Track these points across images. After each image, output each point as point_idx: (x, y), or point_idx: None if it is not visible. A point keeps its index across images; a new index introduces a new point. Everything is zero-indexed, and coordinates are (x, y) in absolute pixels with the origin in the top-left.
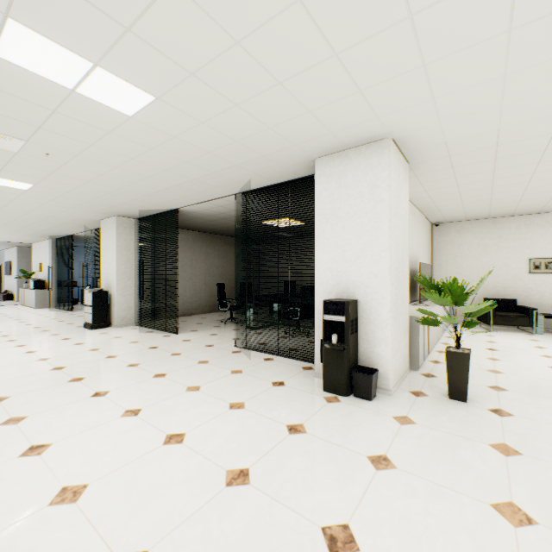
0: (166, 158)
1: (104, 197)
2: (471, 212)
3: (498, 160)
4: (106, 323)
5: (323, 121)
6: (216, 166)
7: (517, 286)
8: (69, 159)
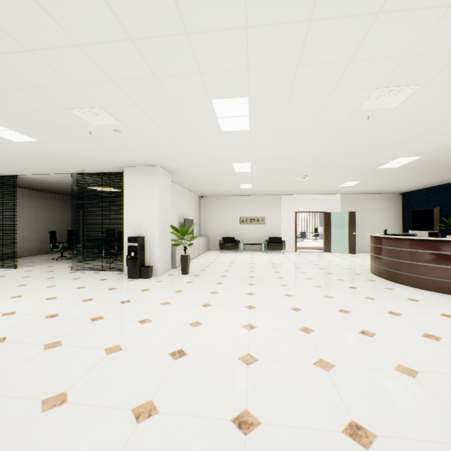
0: (28, 155)
1: None
2: (214, 193)
3: (208, 177)
4: None
5: (126, 158)
6: (62, 162)
7: (236, 230)
8: None
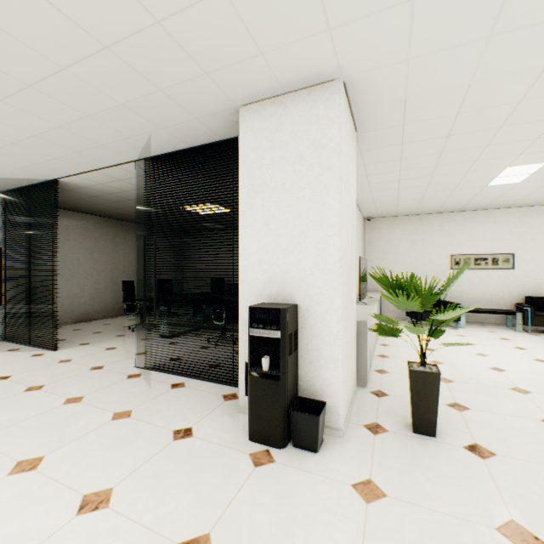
0: None
1: None
2: (403, 207)
3: (450, 138)
4: None
5: (247, 21)
6: (87, 101)
7: (440, 282)
8: None
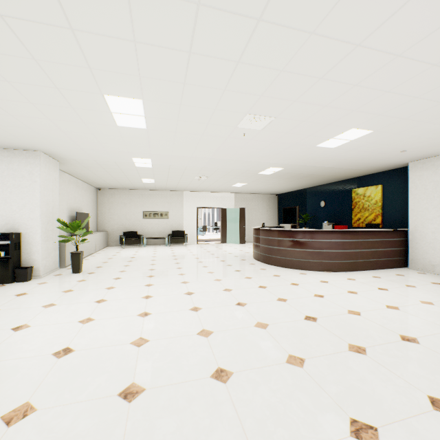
0: None
1: None
2: (114, 185)
3: (105, 169)
4: None
5: None
6: None
7: (139, 225)
8: None
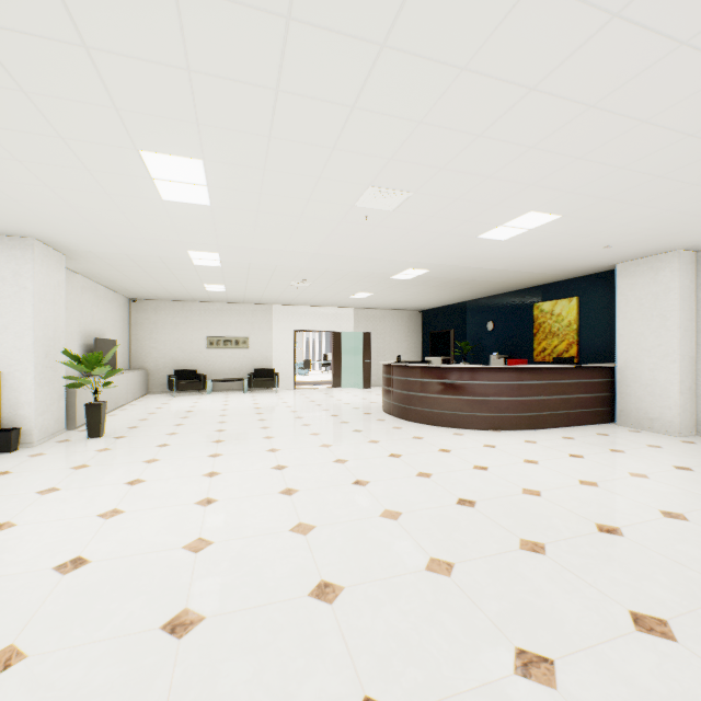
0: None
1: None
2: (160, 295)
3: (144, 268)
4: None
5: None
6: None
7: (200, 359)
8: None
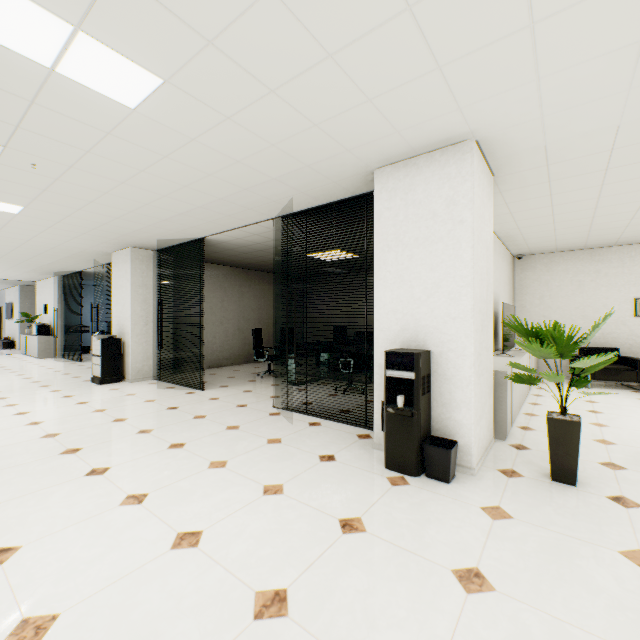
0: (185, 169)
1: (113, 222)
2: (563, 241)
3: (609, 171)
4: (118, 376)
5: (386, 114)
6: (248, 180)
7: (619, 332)
8: (62, 172)
